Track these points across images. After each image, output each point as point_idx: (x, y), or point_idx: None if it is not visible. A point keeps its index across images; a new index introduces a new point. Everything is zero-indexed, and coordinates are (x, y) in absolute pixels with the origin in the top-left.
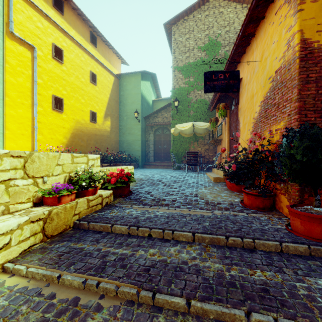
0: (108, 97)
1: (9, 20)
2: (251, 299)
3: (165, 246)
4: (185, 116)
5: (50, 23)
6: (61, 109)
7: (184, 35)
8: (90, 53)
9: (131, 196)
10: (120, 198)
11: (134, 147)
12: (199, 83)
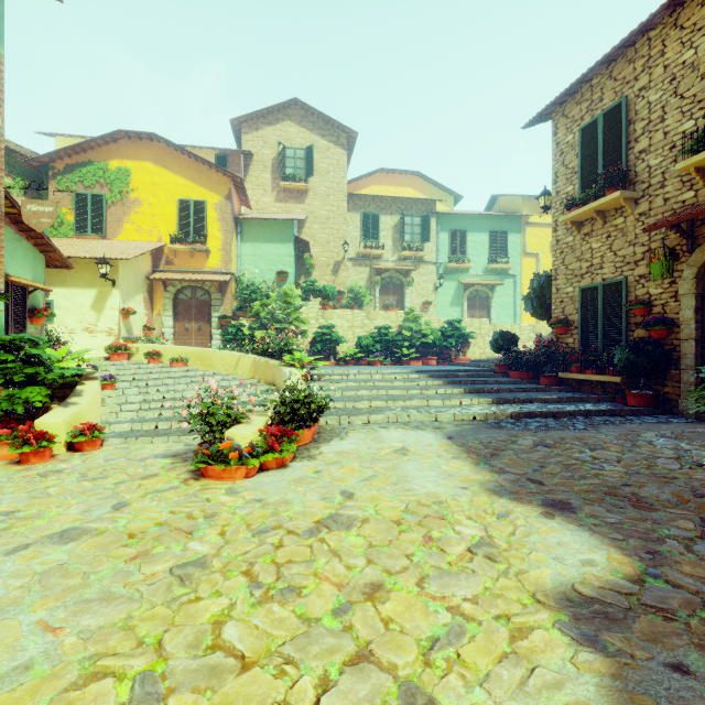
0: None
1: (524, 246)
2: None
3: None
4: None
5: (548, 228)
6: None
7: None
8: None
9: None
10: None
11: None
12: None
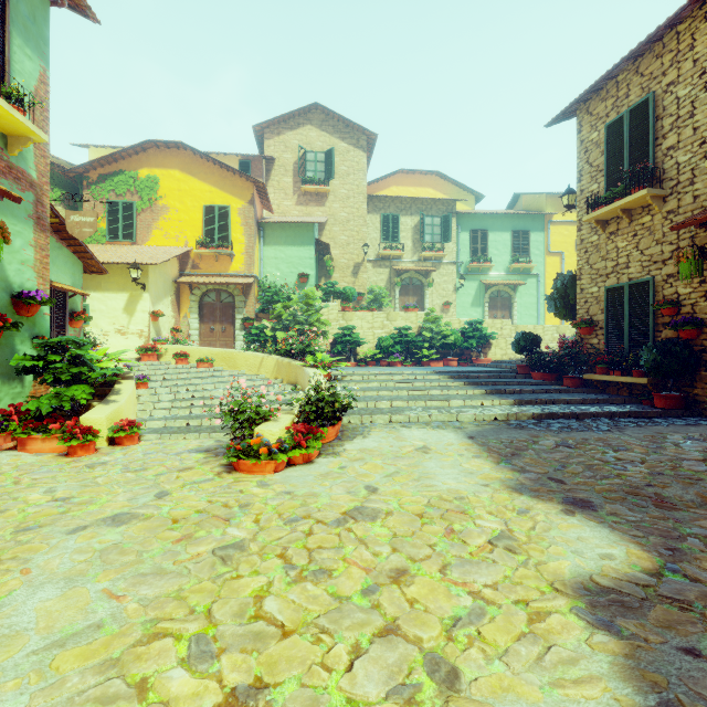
0: None
1: (547, 245)
2: None
3: None
4: None
5: (573, 225)
6: None
7: None
8: None
9: None
10: None
11: None
12: None
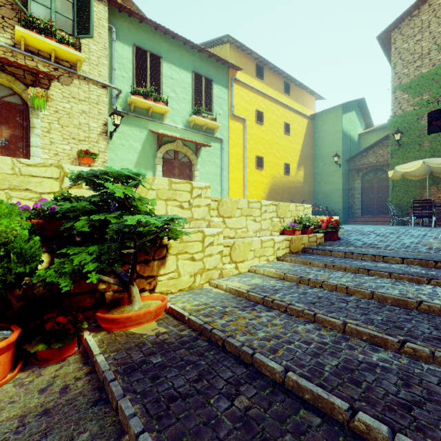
0: (301, 145)
1: (231, 106)
2: (435, 277)
3: (376, 263)
4: (413, 151)
5: (254, 93)
6: (261, 167)
7: (411, 39)
8: (284, 104)
9: (340, 241)
10: (330, 242)
11: (333, 198)
12: (440, 99)
